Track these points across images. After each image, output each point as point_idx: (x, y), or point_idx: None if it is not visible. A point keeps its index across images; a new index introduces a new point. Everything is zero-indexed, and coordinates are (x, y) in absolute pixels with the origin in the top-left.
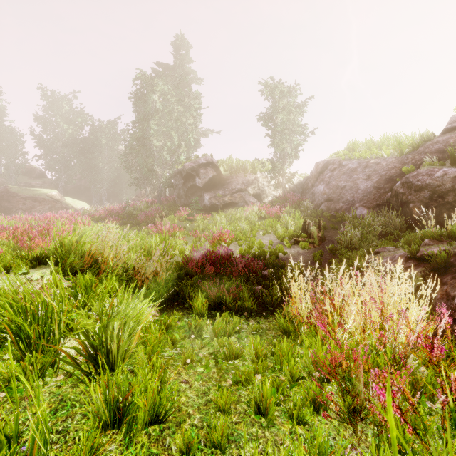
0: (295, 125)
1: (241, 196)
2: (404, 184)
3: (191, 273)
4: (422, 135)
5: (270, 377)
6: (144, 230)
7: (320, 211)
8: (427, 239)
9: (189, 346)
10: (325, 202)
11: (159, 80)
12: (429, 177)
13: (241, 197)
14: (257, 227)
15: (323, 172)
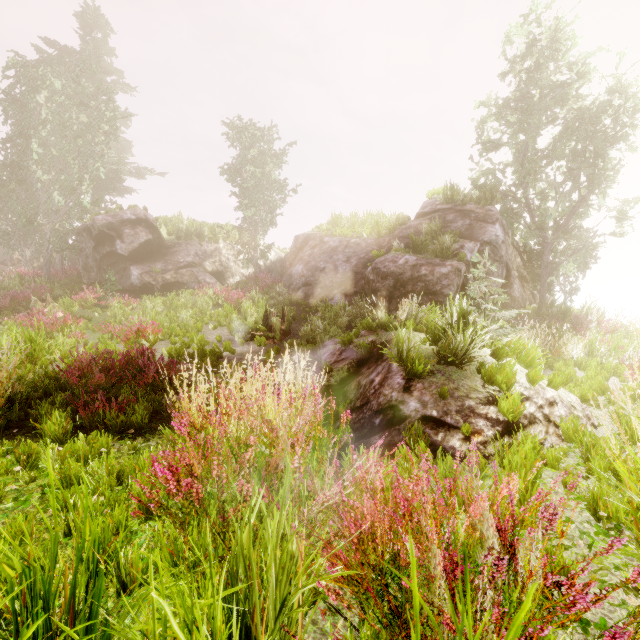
0: (271, 182)
1: (192, 273)
2: (374, 270)
3: (71, 387)
4: (398, 217)
5: (105, 493)
6: (6, 323)
7: (295, 298)
8: (365, 330)
9: (13, 483)
10: (303, 287)
11: (48, 70)
12: (394, 264)
13: (193, 274)
14: (209, 318)
15: (303, 249)
